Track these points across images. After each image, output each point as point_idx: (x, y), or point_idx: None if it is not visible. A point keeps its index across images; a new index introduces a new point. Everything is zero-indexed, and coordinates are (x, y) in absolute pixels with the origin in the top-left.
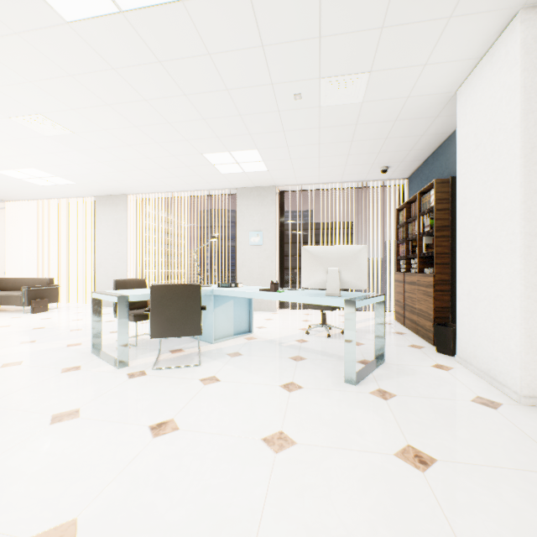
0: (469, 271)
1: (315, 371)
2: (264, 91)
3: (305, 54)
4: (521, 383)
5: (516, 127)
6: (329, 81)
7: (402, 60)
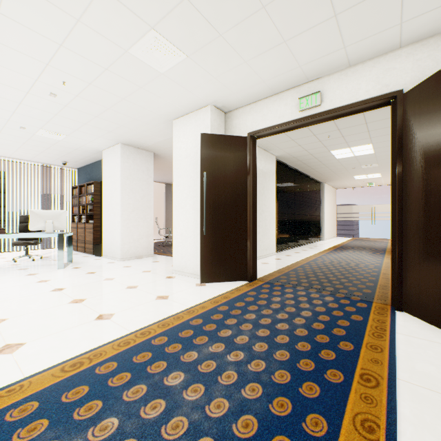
0: (107, 221)
1: (40, 270)
2: (1, 119)
3: (38, 122)
4: (121, 255)
5: (120, 177)
6: (46, 131)
7: (83, 138)
